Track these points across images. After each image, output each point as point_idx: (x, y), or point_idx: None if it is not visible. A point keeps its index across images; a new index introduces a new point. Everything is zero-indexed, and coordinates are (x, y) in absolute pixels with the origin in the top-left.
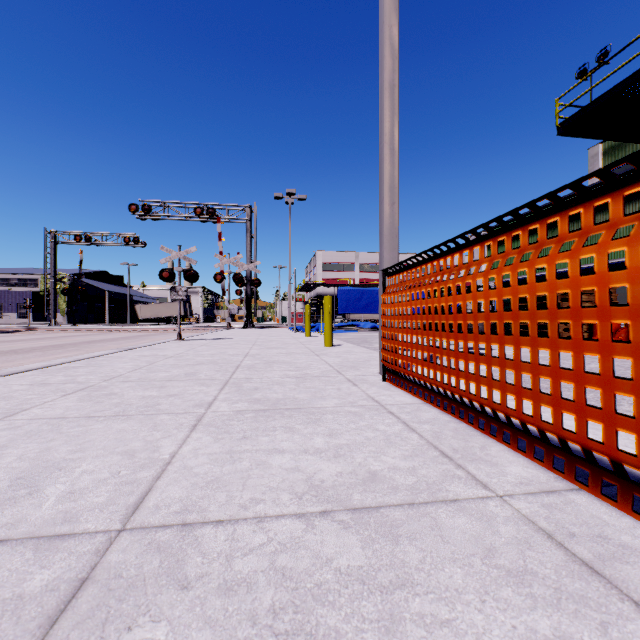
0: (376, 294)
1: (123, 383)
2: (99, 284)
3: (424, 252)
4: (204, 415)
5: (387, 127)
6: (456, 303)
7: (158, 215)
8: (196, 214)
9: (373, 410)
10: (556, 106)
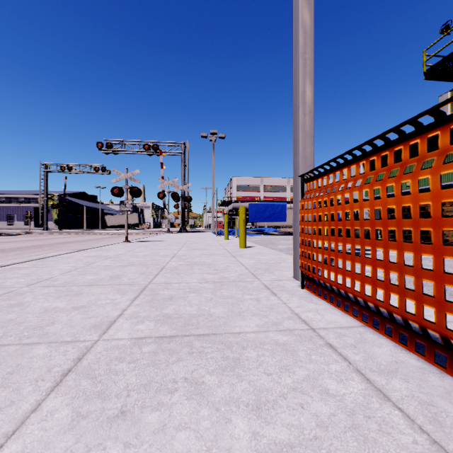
0: (277, 207)
1: (43, 288)
2: (80, 201)
3: (369, 141)
4: (92, 347)
5: (303, 37)
6: (441, 201)
7: (117, 150)
8: (145, 149)
9: (306, 340)
10: (423, 56)
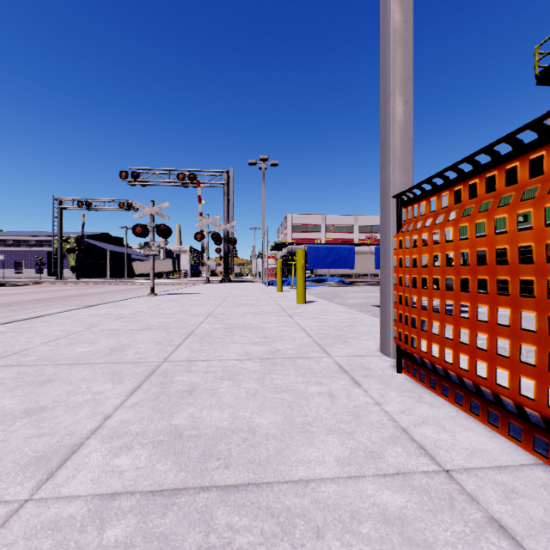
0: (343, 251)
1: (1, 370)
2: (102, 244)
3: None
4: (2, 526)
5: None
6: None
7: (145, 181)
8: (179, 179)
9: (443, 507)
10: (535, 54)
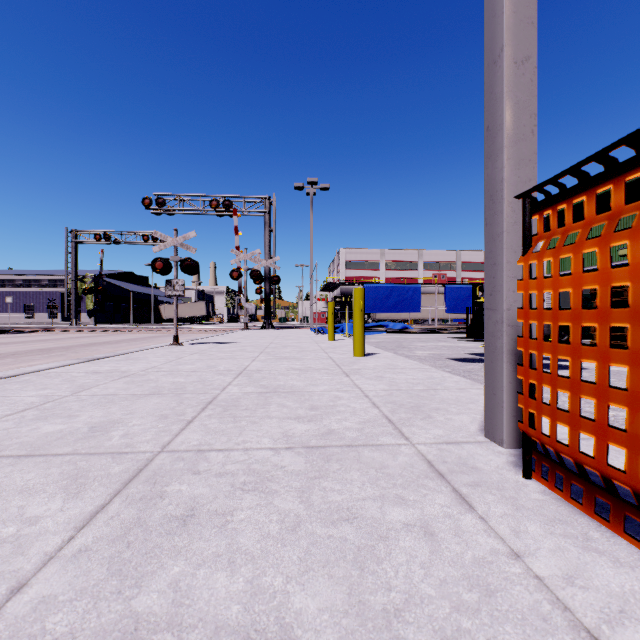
0: (406, 291)
1: None
2: (125, 284)
3: None
4: None
5: None
6: None
7: (172, 209)
8: (212, 207)
9: None
10: None
